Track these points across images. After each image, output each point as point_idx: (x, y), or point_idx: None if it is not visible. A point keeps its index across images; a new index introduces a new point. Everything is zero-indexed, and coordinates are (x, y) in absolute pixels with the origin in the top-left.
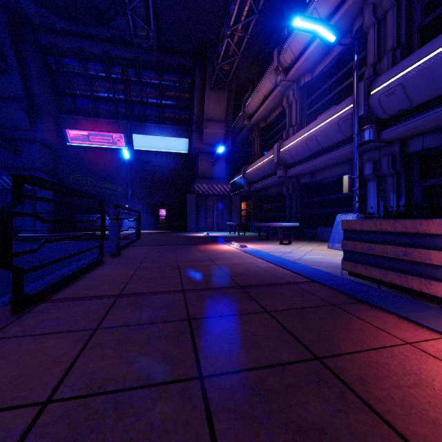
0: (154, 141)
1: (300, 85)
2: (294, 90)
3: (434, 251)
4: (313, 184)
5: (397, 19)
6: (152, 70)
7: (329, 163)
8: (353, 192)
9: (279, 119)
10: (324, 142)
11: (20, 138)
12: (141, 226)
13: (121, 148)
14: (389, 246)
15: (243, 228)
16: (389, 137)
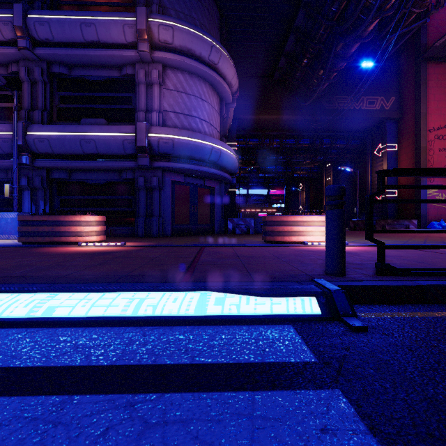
0: None
1: None
2: None
3: (63, 226)
4: None
5: (45, 92)
6: None
7: None
8: (13, 197)
9: None
10: None
11: None
12: None
13: None
14: (46, 227)
15: None
16: (40, 166)
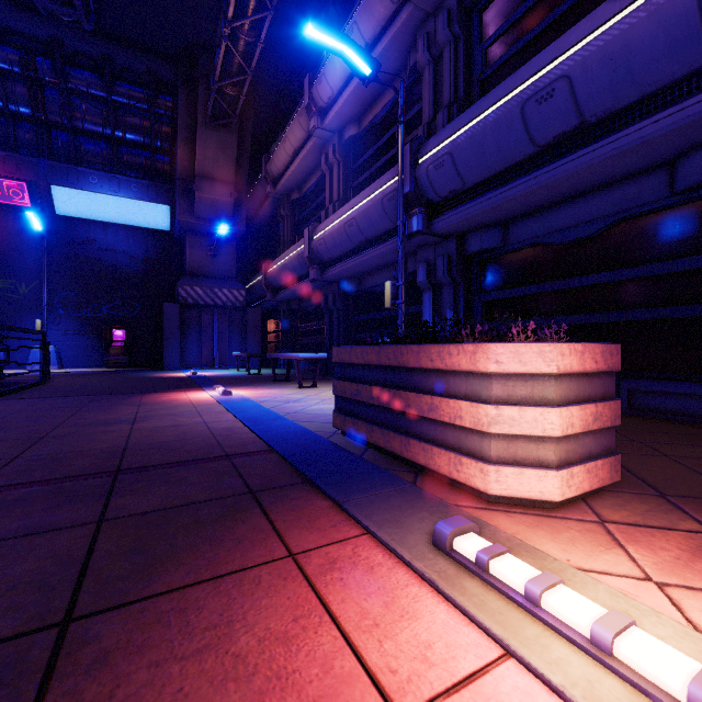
0: (100, 204)
1: (343, 139)
2: (336, 145)
3: (413, 393)
4: (362, 293)
5: (454, 62)
6: (92, 71)
7: (378, 262)
8: (397, 307)
9: (319, 189)
10: (368, 230)
11: None
12: (73, 361)
13: (26, 209)
14: (375, 388)
15: (269, 362)
16: (442, 228)
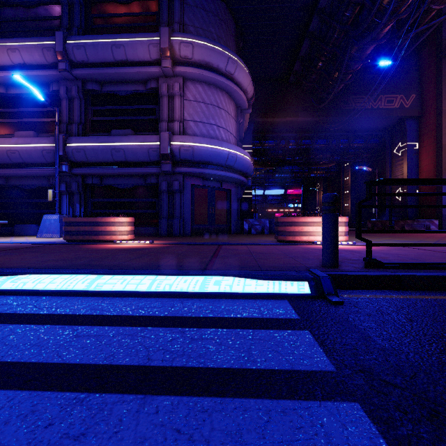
0: None
1: None
2: None
3: (100, 227)
4: (9, 187)
5: (80, 108)
6: None
7: (30, 175)
8: (55, 201)
9: None
10: (28, 159)
11: None
12: None
13: None
14: (86, 227)
15: None
16: (77, 173)
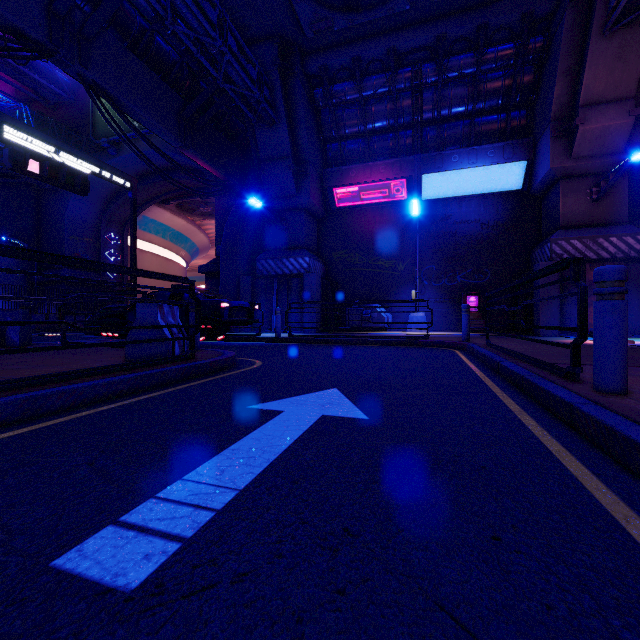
0: (457, 180)
1: None
2: None
3: None
4: None
5: None
6: (461, 54)
7: None
8: None
9: None
10: None
11: (284, 208)
12: (434, 325)
13: (402, 202)
14: None
15: None
16: None
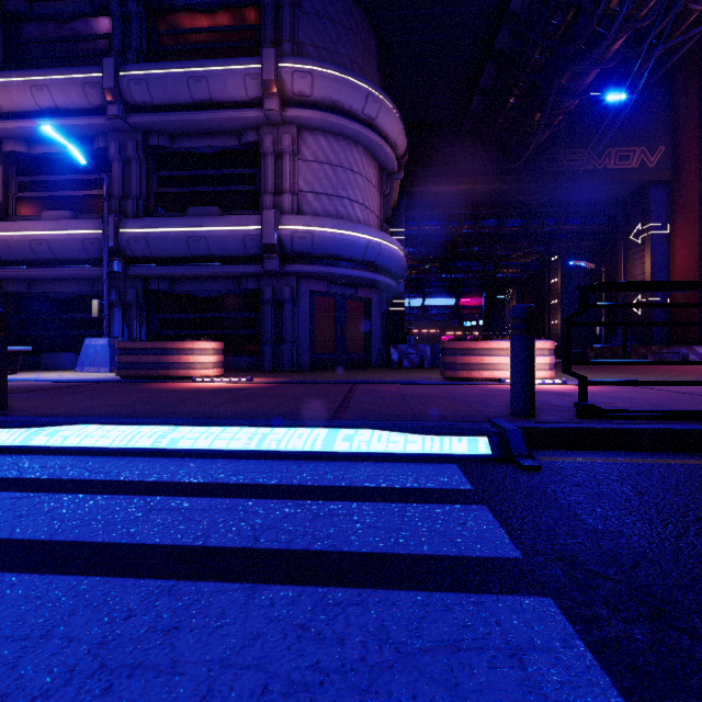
0: None
1: (5, 148)
2: None
3: (171, 356)
4: (32, 295)
5: (140, 174)
6: None
7: (65, 277)
8: (103, 317)
9: None
10: (62, 254)
11: None
12: None
13: None
14: (151, 356)
15: None
16: (136, 274)
